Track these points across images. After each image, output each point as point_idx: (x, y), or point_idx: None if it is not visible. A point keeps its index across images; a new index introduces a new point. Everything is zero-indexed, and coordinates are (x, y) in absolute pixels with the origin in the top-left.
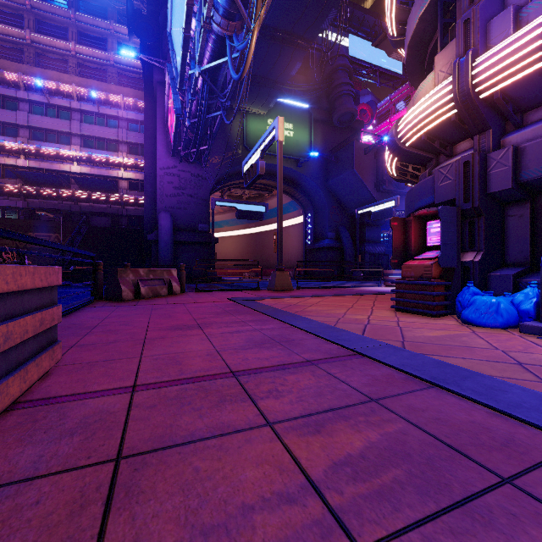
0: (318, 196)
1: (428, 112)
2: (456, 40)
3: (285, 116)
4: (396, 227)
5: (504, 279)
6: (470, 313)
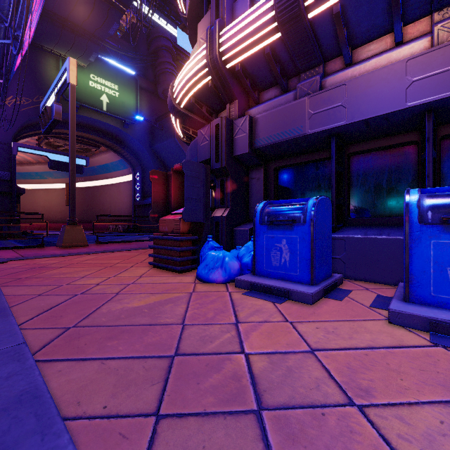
0: (146, 158)
1: (192, 74)
2: (210, 10)
3: (110, 76)
4: (157, 180)
5: (244, 233)
6: (201, 269)
